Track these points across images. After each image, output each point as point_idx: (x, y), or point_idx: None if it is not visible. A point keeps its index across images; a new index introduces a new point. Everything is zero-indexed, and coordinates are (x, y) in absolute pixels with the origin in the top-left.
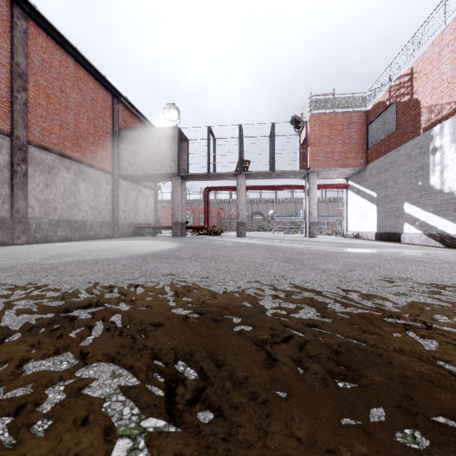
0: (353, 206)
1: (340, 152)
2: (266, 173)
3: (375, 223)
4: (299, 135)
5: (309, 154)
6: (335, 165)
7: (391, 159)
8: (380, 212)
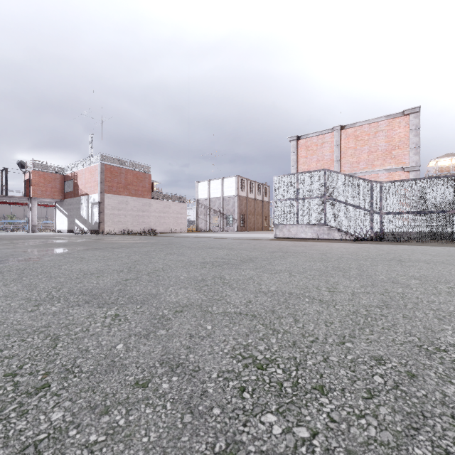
0: (58, 217)
1: (50, 192)
2: (0, 195)
3: (67, 226)
4: (24, 174)
5: (32, 190)
6: (47, 197)
7: (72, 201)
8: (69, 221)
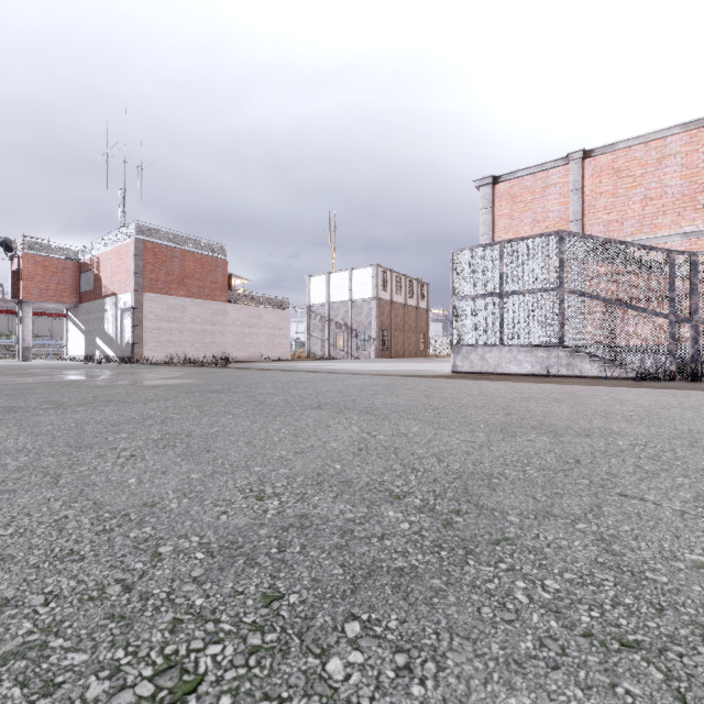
0: (72, 334)
1: (55, 290)
2: None
3: (84, 349)
4: (12, 260)
5: (22, 288)
6: (50, 300)
7: (92, 306)
8: (87, 341)
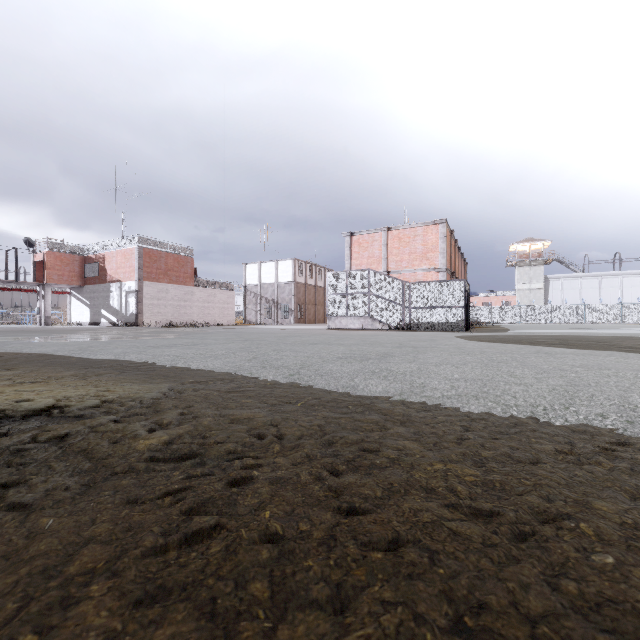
0: (75, 306)
1: (68, 276)
2: (9, 281)
3: (89, 317)
4: (34, 254)
5: (47, 275)
6: (65, 283)
7: (97, 288)
8: (92, 312)
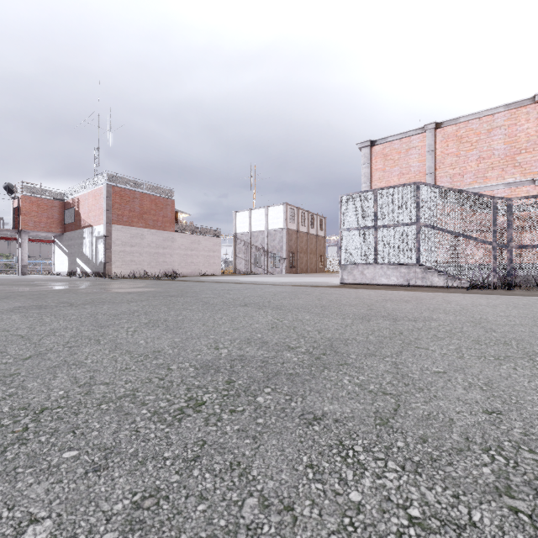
0: (58, 255)
1: (46, 223)
2: None
3: (67, 267)
4: (13, 200)
5: (21, 221)
6: (42, 230)
7: (73, 235)
8: (70, 261)
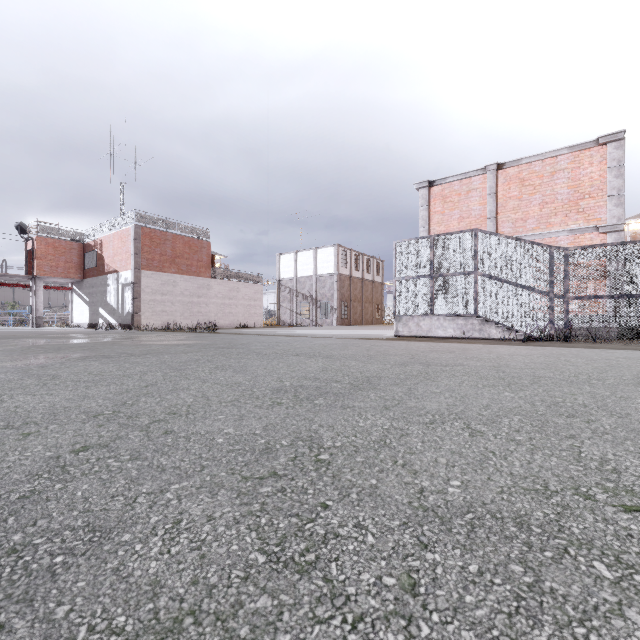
0: (76, 305)
1: (64, 268)
2: None
3: (88, 317)
4: (26, 242)
5: (36, 265)
6: (59, 276)
7: (95, 281)
8: (91, 311)
